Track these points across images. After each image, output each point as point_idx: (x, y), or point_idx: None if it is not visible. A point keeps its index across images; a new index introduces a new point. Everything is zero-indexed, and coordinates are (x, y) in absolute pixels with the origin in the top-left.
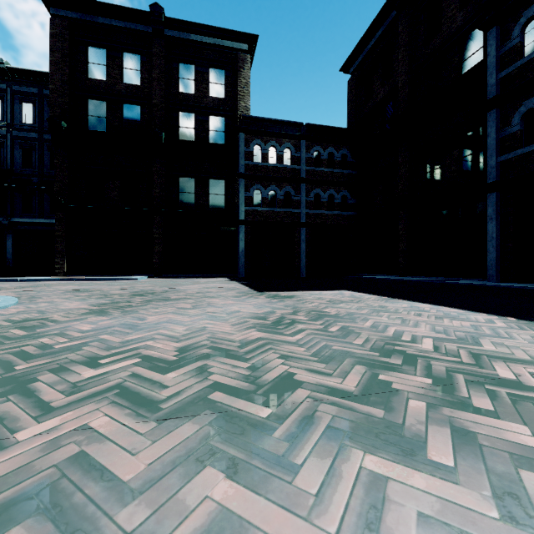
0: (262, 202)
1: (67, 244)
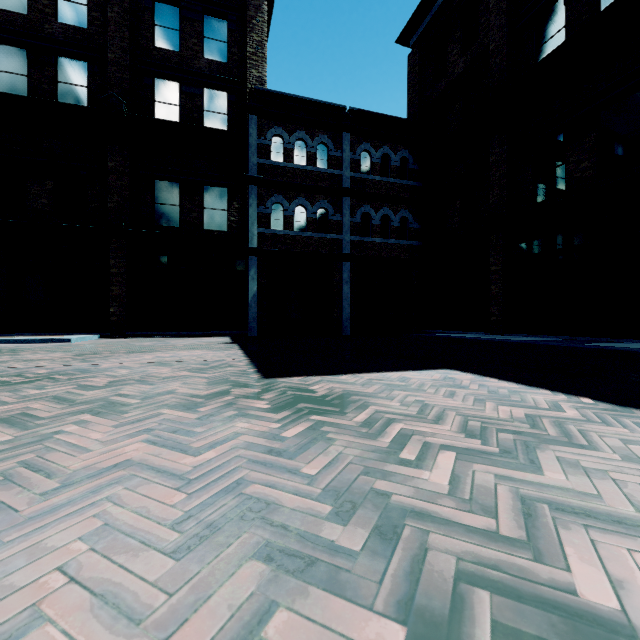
0: (285, 222)
1: None
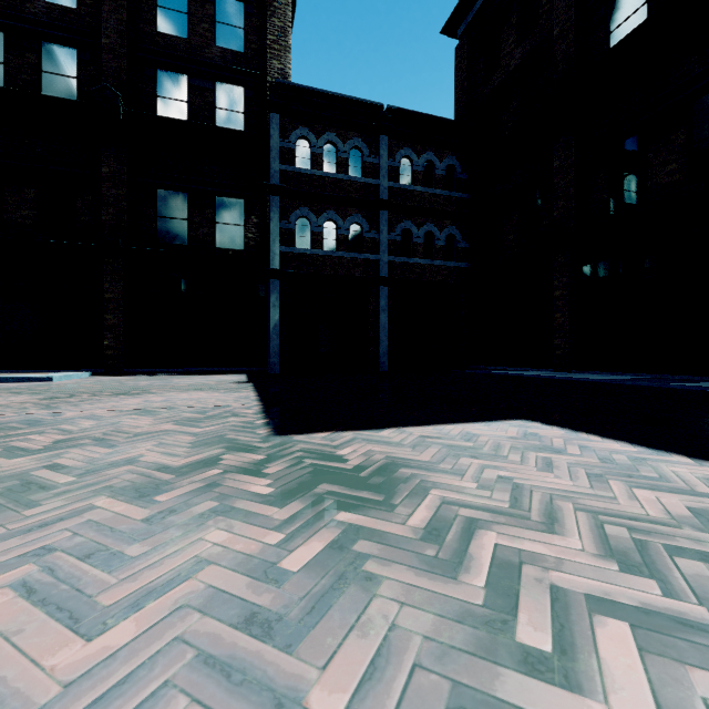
0: (311, 239)
1: None
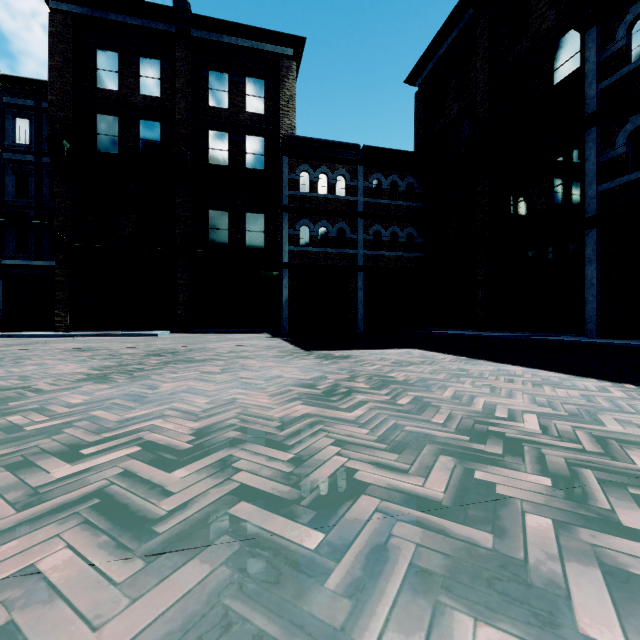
0: (310, 241)
1: (70, 292)
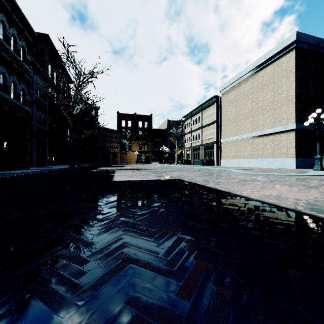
0: None
1: None
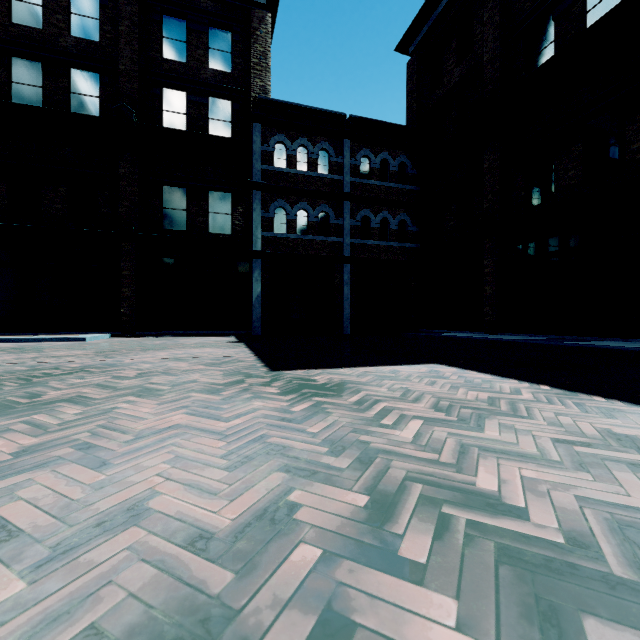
0: (287, 226)
1: None
